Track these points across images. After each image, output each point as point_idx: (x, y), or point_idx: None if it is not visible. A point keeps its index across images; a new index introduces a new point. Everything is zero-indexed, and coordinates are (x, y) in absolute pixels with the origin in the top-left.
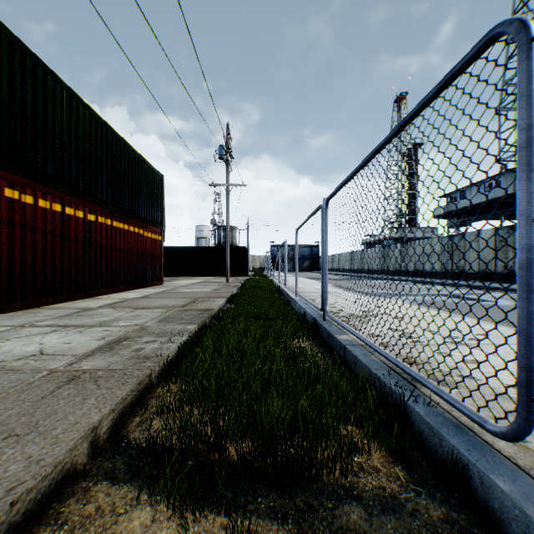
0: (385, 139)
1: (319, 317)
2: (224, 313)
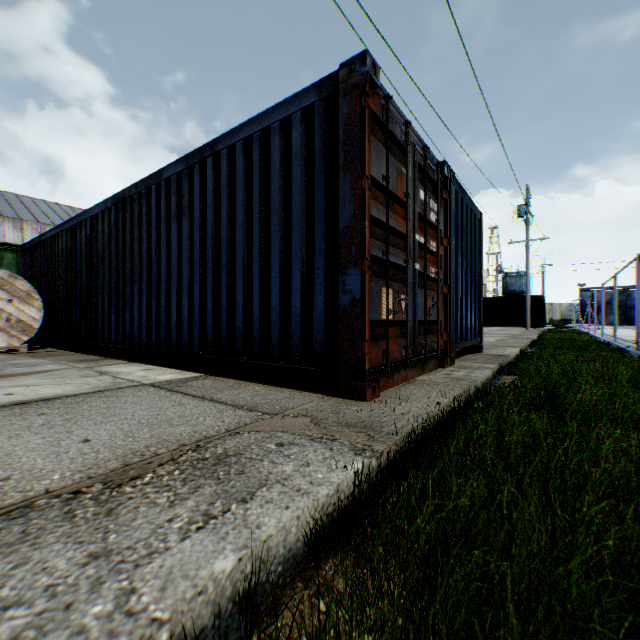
0: (625, 265)
1: (611, 341)
2: (542, 338)
